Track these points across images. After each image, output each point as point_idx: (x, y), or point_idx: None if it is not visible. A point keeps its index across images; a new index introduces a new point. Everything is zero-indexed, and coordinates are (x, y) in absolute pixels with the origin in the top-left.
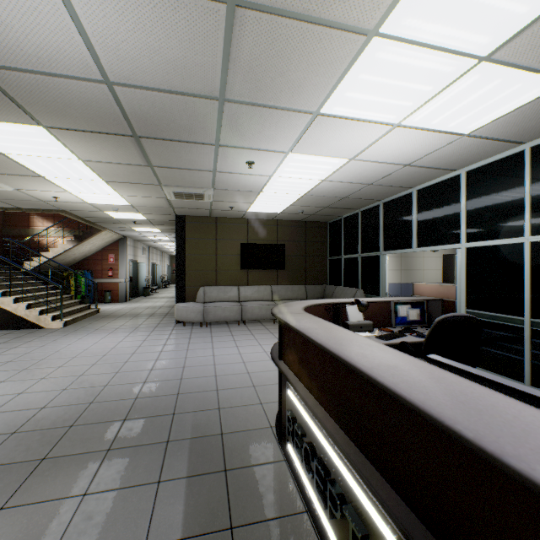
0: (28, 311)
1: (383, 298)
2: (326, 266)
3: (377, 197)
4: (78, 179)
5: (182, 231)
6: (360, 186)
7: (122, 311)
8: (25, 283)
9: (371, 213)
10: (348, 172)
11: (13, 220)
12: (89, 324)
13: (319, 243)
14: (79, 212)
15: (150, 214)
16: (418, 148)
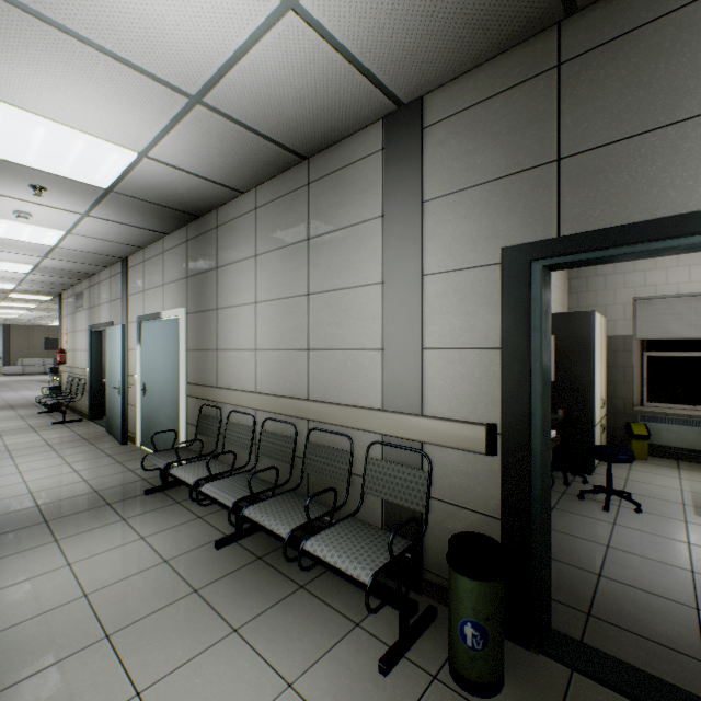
0: None
1: None
2: None
3: None
4: None
5: (9, 332)
6: None
7: None
8: None
9: None
10: None
11: None
12: None
13: None
14: None
15: None
16: None
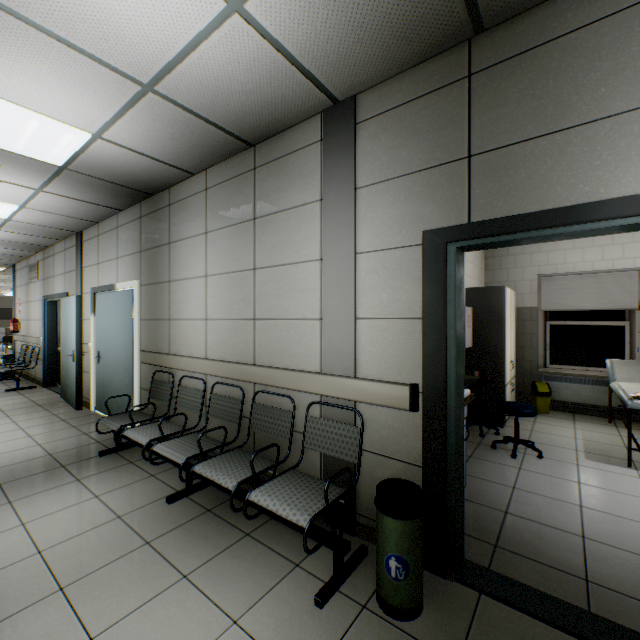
0: None
1: None
2: None
3: None
4: None
5: None
6: None
7: None
8: None
9: None
10: None
11: None
12: None
13: None
14: None
15: None
16: None
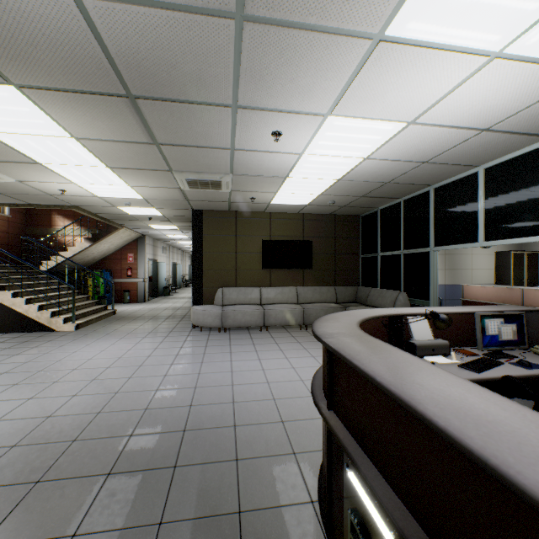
0: (39, 313)
1: (457, 307)
2: (358, 265)
3: (428, 181)
4: (79, 165)
5: (199, 227)
6: (411, 165)
7: (139, 313)
8: (41, 283)
9: (417, 201)
10: (400, 144)
11: (36, 220)
12: (102, 327)
13: (350, 239)
14: (92, 207)
15: (165, 209)
16: (511, 100)
